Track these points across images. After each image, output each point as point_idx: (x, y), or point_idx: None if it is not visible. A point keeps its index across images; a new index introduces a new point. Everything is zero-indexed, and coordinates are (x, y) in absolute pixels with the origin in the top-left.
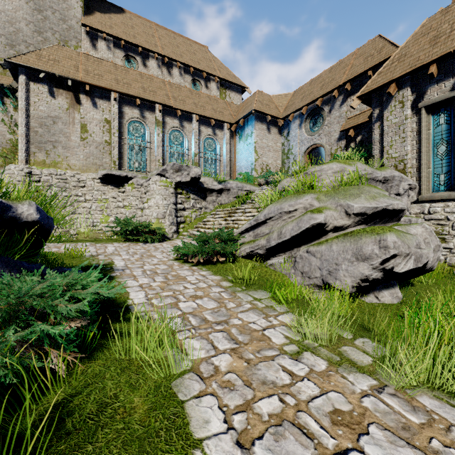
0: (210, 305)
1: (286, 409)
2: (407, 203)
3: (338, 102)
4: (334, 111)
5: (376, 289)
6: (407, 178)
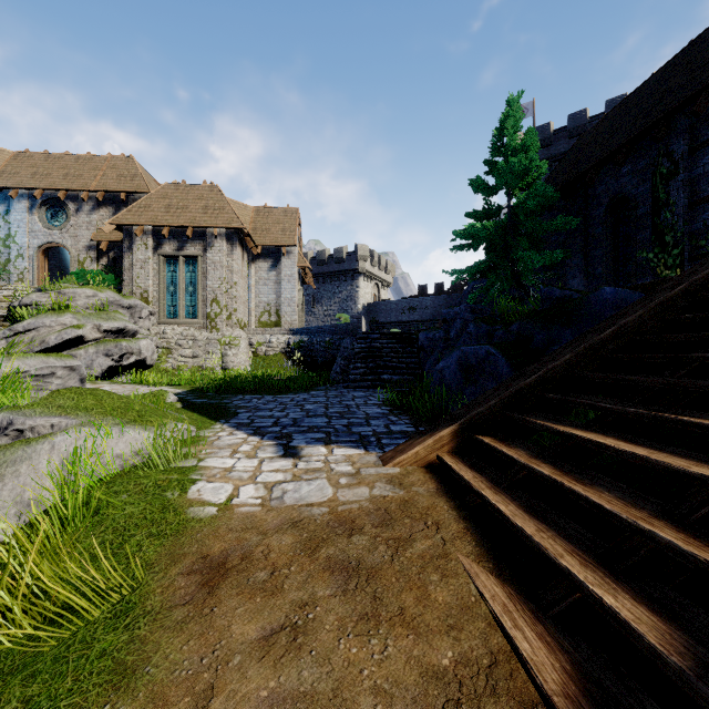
0: None
1: None
2: (149, 325)
3: (88, 206)
4: (83, 214)
5: (118, 376)
6: (148, 306)
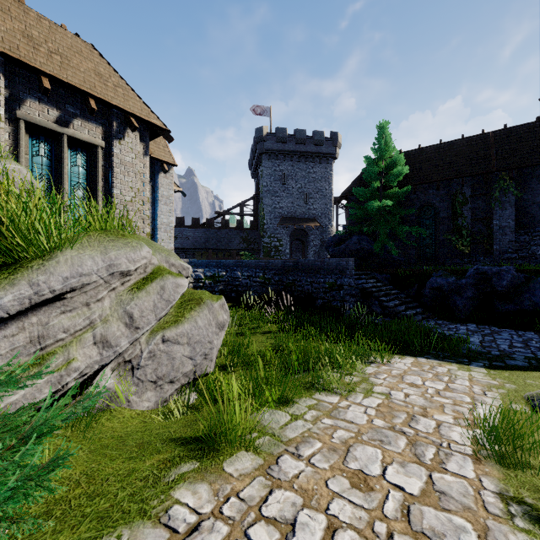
0: (369, 451)
1: (435, 396)
2: None
3: None
4: None
5: None
6: None
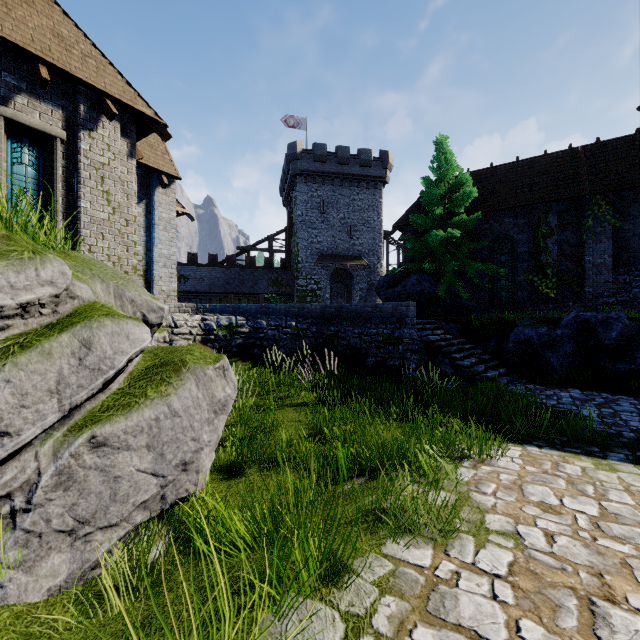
0: None
1: (597, 535)
2: None
3: None
4: None
5: None
6: None
